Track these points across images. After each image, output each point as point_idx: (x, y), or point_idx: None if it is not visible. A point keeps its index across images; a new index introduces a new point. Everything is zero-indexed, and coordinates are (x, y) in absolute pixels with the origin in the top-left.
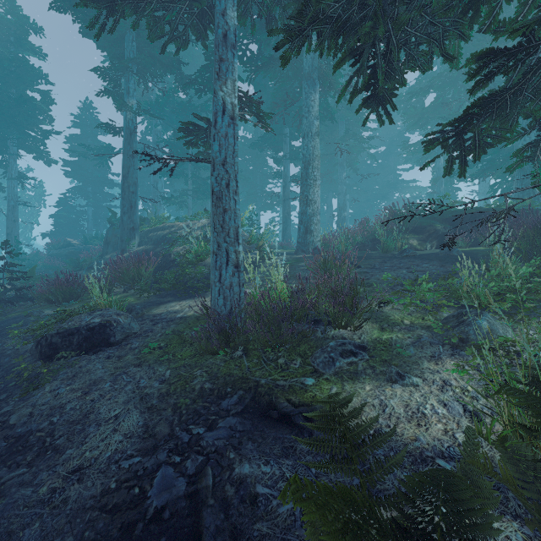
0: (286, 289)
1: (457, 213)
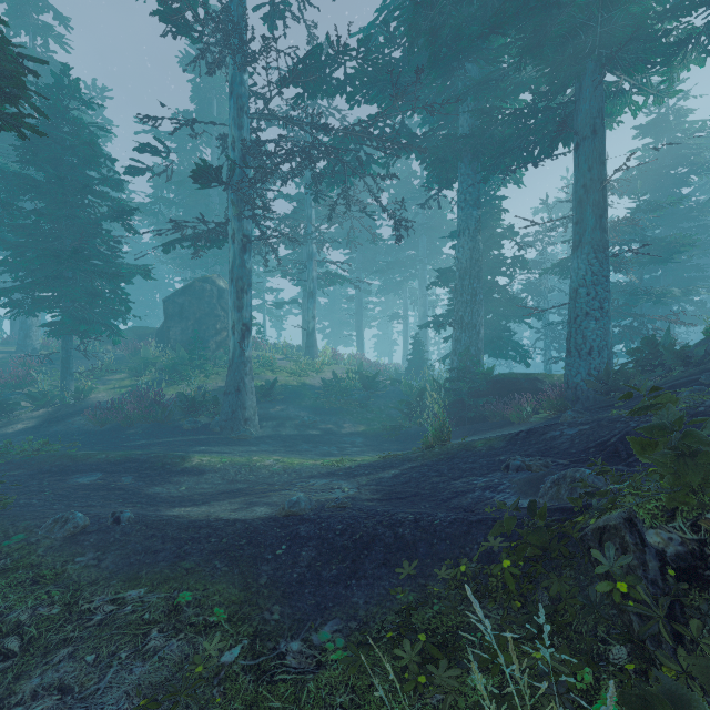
0: None
1: (146, 330)
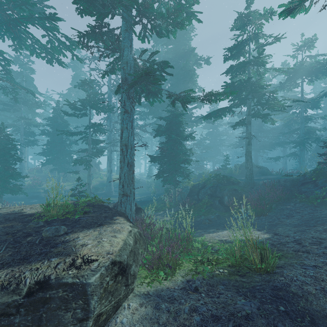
0: (32, 183)
1: None
